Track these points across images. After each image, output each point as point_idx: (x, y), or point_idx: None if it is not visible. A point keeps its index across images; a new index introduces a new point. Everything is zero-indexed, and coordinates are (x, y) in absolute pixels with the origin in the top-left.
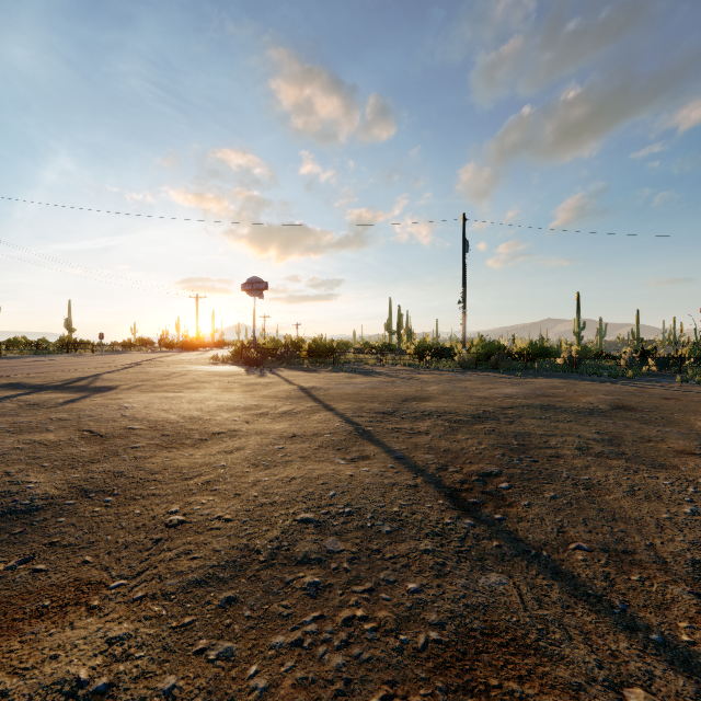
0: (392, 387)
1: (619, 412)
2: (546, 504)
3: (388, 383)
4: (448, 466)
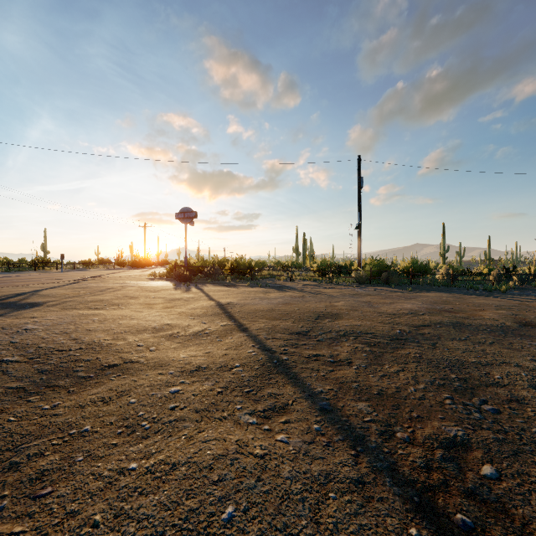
0: (303, 302)
1: (530, 330)
2: None
3: (299, 298)
4: (392, 425)
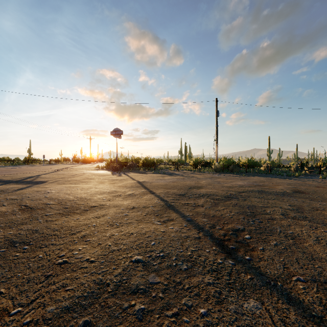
0: (183, 181)
1: (297, 194)
2: (272, 249)
3: (181, 179)
4: (215, 225)
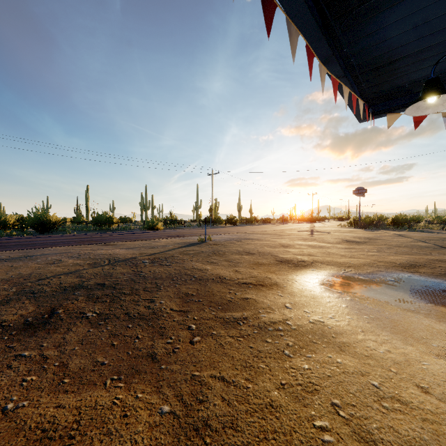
0: (441, 236)
1: None
2: None
3: (440, 235)
4: (445, 245)
